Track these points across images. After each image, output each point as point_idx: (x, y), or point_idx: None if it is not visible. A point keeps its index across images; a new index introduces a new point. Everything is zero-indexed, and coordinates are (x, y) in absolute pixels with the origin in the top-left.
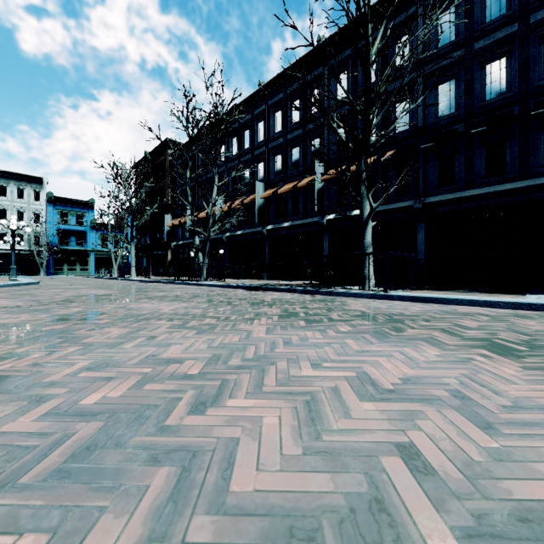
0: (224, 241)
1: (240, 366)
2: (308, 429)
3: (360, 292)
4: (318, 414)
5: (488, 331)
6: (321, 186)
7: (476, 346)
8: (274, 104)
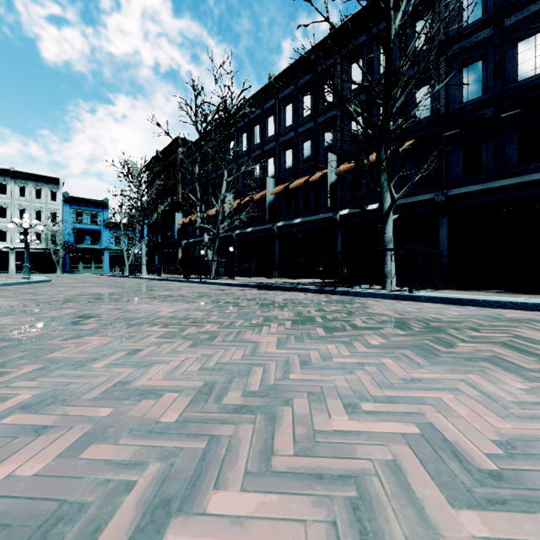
0: (234, 239)
1: (240, 407)
2: None
3: (381, 292)
4: None
5: None
6: (334, 180)
7: None
8: (285, 97)
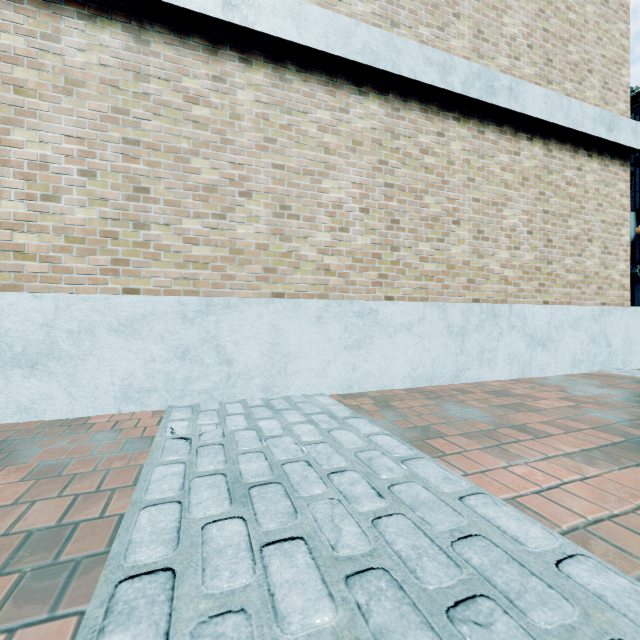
0: None
1: None
2: None
3: None
4: None
5: None
6: (633, 236)
7: None
8: None
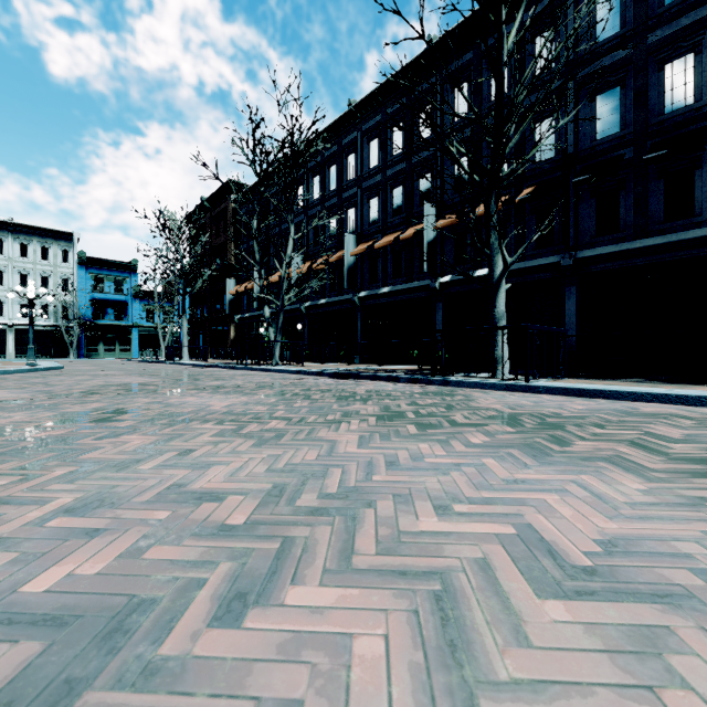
0: (303, 313)
1: (316, 509)
2: (445, 677)
3: (491, 382)
4: (461, 630)
5: (704, 444)
6: (433, 238)
7: (699, 473)
8: (369, 129)
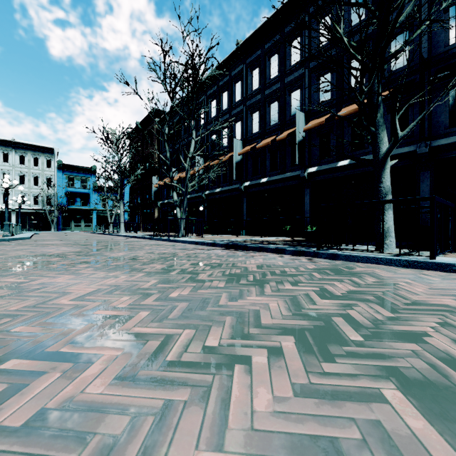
0: (204, 199)
1: None
2: None
3: (387, 257)
4: None
5: None
6: (302, 138)
7: None
8: (252, 61)
